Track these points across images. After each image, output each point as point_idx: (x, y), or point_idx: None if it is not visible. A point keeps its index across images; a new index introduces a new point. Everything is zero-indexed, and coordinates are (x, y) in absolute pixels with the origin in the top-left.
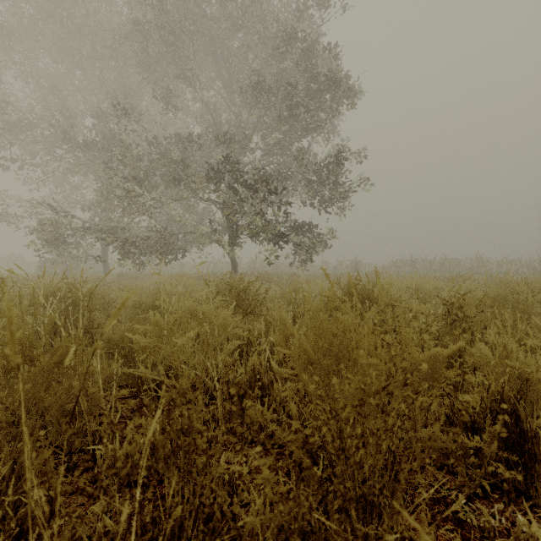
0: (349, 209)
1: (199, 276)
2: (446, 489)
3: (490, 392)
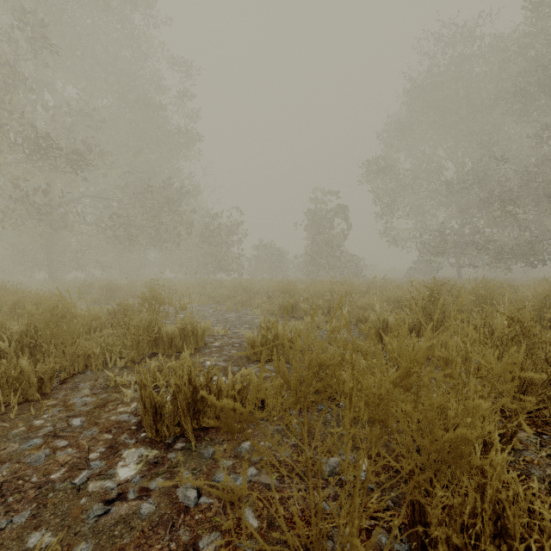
0: None
1: None
2: None
3: None
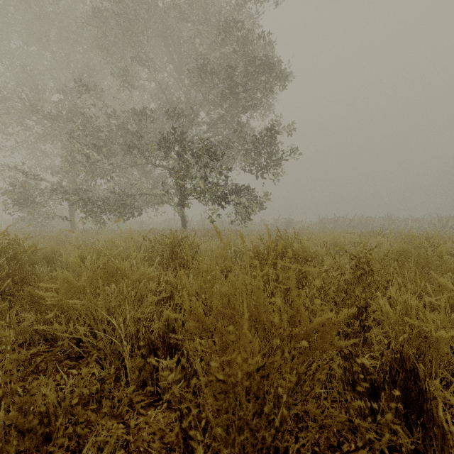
0: (282, 175)
1: (153, 232)
2: (346, 451)
3: (390, 350)
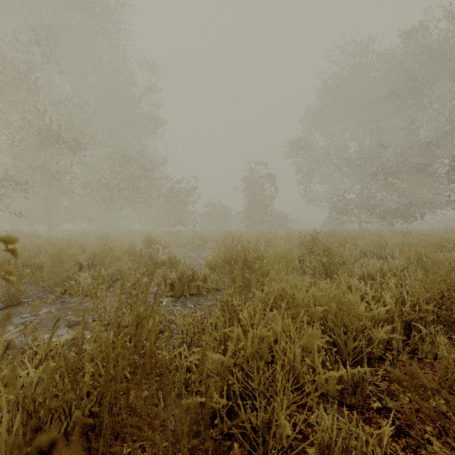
0: None
1: (437, 231)
2: None
3: None
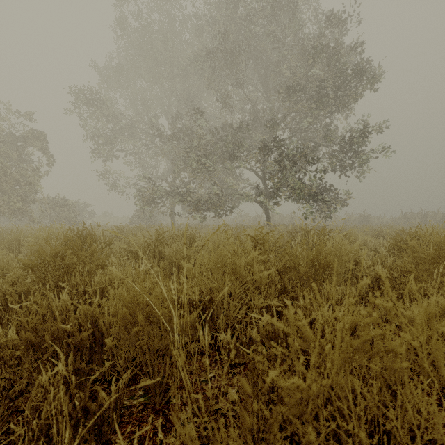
0: (367, 171)
1: (246, 227)
2: None
3: None
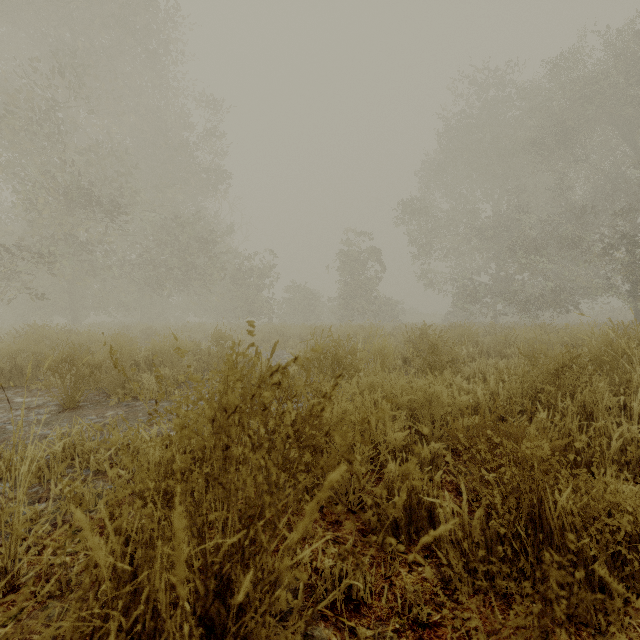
0: None
1: (594, 325)
2: None
3: None
